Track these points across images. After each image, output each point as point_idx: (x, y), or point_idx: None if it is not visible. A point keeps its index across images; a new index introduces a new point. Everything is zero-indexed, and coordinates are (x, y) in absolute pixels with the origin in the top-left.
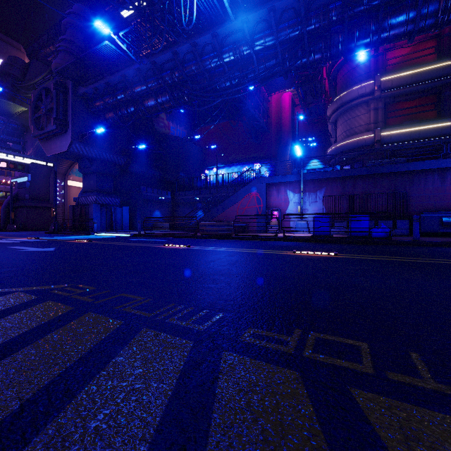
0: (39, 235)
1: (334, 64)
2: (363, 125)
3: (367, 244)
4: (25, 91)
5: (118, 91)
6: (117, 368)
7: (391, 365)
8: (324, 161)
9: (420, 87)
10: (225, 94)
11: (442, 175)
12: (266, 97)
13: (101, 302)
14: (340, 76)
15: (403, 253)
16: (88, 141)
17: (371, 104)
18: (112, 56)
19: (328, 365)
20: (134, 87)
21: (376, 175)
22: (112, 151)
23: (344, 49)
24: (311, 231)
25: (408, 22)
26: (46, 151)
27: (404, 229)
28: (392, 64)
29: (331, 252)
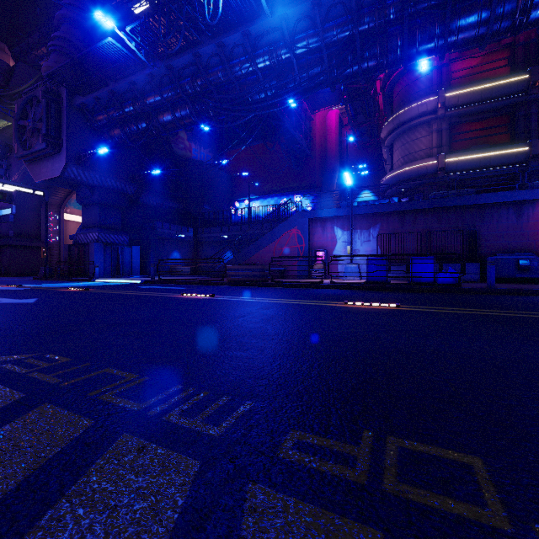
0: (23, 282)
1: (390, 76)
2: (424, 149)
3: (433, 293)
4: (8, 101)
5: (126, 103)
6: (51, 534)
7: (535, 508)
8: (379, 191)
9: (491, 105)
10: (258, 108)
11: (518, 210)
12: (309, 115)
13: (70, 384)
14: (396, 91)
15: (479, 304)
16: (88, 165)
17: (434, 125)
18: (118, 58)
19: (430, 512)
20: (145, 98)
21: (441, 209)
22: (119, 178)
23: (404, 55)
24: (365, 276)
25: (480, 24)
26: (33, 176)
27: (474, 274)
28: (458, 77)
29: (391, 303)
